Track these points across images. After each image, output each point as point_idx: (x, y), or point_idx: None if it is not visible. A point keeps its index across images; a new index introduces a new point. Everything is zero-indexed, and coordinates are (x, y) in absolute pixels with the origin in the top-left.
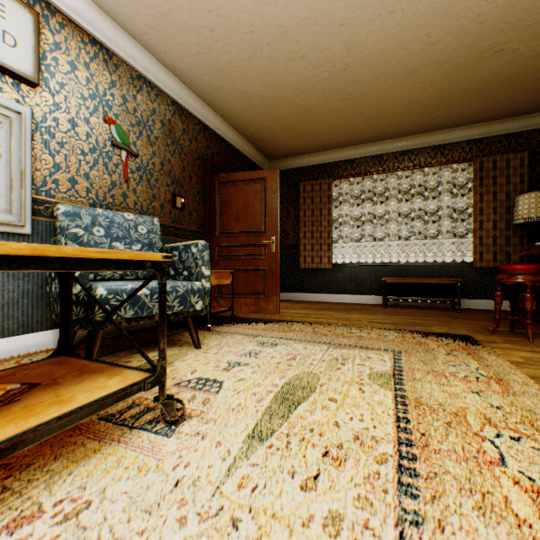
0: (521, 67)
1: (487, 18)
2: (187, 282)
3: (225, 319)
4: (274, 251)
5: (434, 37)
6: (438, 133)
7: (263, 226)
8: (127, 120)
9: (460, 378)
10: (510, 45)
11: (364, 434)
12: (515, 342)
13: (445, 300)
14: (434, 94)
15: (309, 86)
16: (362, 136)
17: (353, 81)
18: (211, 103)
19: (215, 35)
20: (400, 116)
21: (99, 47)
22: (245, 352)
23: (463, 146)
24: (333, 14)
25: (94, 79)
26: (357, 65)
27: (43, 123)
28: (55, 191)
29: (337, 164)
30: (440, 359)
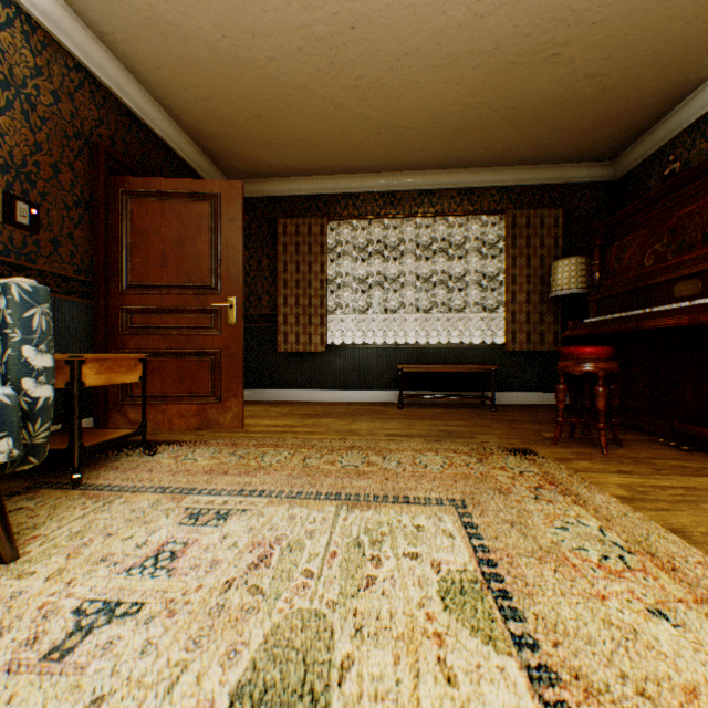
0: (572, 91)
1: None
2: None
3: (134, 448)
4: (234, 322)
5: (485, 4)
6: (465, 172)
7: (214, 278)
8: None
9: (594, 562)
10: (569, 49)
11: None
12: (589, 456)
13: (474, 394)
14: (470, 109)
15: (294, 45)
16: (370, 159)
17: (364, 54)
18: (106, 34)
19: None
20: (423, 134)
21: None
22: (148, 551)
23: (494, 193)
24: None
25: None
26: (373, 23)
27: None
28: None
29: (334, 199)
30: (527, 508)
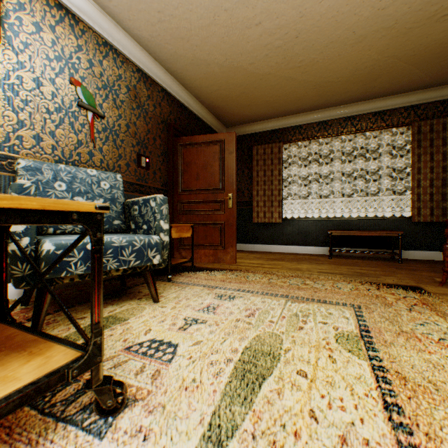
0: None
1: None
2: (144, 236)
3: (186, 269)
4: (231, 207)
5: (385, 1)
6: (378, 100)
7: (221, 184)
8: (93, 83)
9: (434, 341)
10: None
11: (351, 436)
12: None
13: (385, 251)
14: (379, 62)
15: (263, 54)
16: (309, 103)
17: (304, 49)
18: (173, 72)
19: (175, 1)
20: (345, 83)
21: (64, 12)
22: (203, 306)
23: (402, 112)
24: None
25: (60, 42)
26: (309, 32)
27: (6, 80)
28: (18, 147)
29: (286, 130)
30: (402, 314)
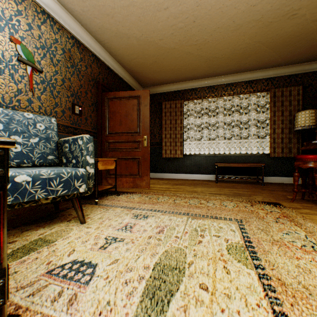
0: (304, 29)
1: None
2: (72, 169)
3: (111, 193)
4: (146, 146)
5: (255, 0)
6: (248, 73)
7: (138, 128)
8: (32, 43)
9: (298, 247)
10: (301, 11)
11: None
12: (310, 207)
13: (253, 177)
14: (250, 45)
15: (170, 33)
16: (202, 73)
17: (199, 31)
18: (101, 41)
19: None
20: (227, 59)
21: None
22: (122, 225)
23: (263, 82)
24: None
25: (0, 5)
26: (203, 18)
27: None
28: None
29: (186, 91)
30: (271, 225)
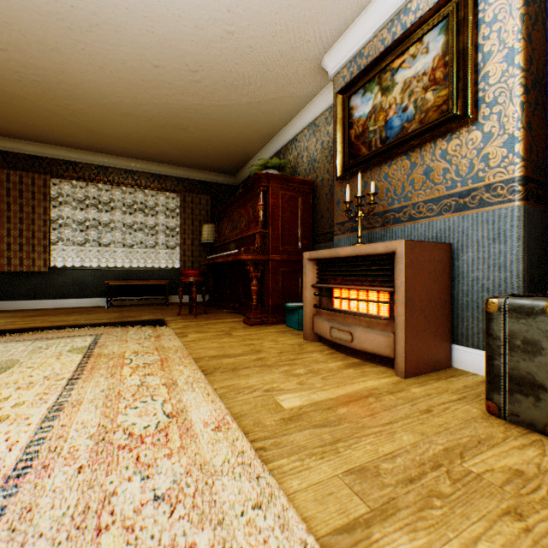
0: (200, 144)
1: (174, 108)
2: None
3: None
4: None
5: (141, 101)
6: (156, 165)
7: None
8: None
9: (137, 340)
10: (191, 129)
11: (53, 375)
12: (187, 318)
13: (161, 298)
14: (149, 137)
15: (15, 77)
16: (86, 144)
17: (71, 97)
18: None
19: None
20: (122, 141)
21: None
22: None
23: (175, 180)
24: (44, 38)
25: None
26: (74, 87)
27: None
28: None
29: (57, 162)
30: (132, 333)
